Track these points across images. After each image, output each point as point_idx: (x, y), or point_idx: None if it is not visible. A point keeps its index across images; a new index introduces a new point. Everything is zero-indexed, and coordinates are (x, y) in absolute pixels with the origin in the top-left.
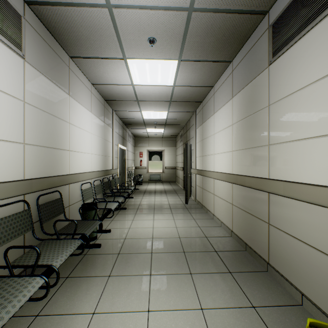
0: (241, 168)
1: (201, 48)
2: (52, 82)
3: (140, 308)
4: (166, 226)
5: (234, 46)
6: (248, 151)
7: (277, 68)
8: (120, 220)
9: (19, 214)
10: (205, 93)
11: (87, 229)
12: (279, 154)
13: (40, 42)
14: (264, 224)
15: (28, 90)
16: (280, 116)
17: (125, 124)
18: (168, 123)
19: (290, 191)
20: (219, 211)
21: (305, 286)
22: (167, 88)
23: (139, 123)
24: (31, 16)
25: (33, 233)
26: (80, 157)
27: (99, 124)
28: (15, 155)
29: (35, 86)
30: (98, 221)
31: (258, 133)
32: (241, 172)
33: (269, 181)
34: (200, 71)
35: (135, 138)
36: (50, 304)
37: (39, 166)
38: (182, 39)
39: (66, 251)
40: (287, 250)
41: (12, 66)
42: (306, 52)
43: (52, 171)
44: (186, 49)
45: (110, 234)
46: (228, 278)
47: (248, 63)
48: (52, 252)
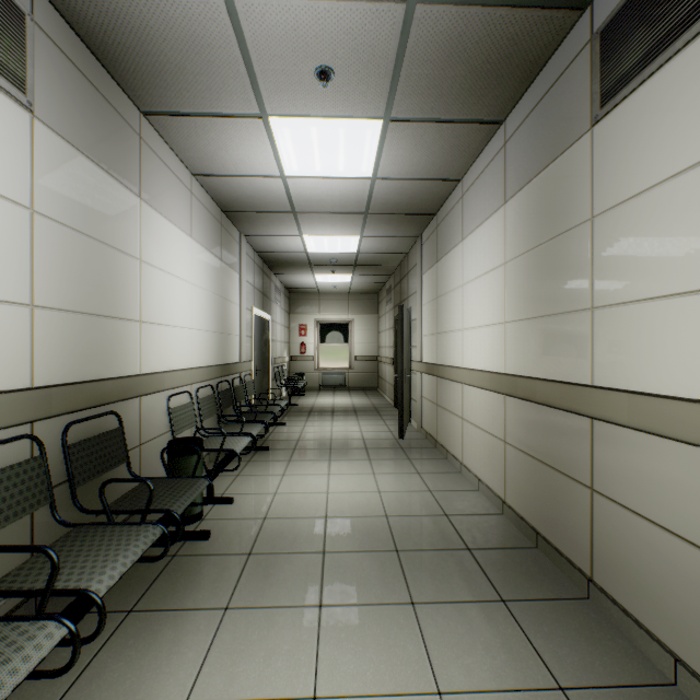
0: (525, 362)
1: (436, 91)
2: (99, 167)
3: (294, 691)
4: (357, 489)
5: (511, 87)
6: (542, 323)
7: (613, 131)
8: (254, 474)
9: (18, 468)
10: (443, 194)
11: (177, 499)
12: (618, 329)
13: (72, 77)
14: (580, 490)
15: (43, 184)
16: (619, 241)
17: (268, 265)
18: (361, 263)
19: (645, 417)
20: (473, 456)
21: (684, 640)
22: (359, 185)
23: (299, 263)
24: (48, 15)
25: (51, 511)
26: (165, 336)
27: (210, 264)
28: (10, 332)
29: (58, 176)
30: (204, 481)
31: (566, 282)
32: (526, 371)
33: (594, 392)
34: (433, 145)
35: (290, 294)
36: (86, 679)
37: (69, 358)
38: (392, 70)
39: (126, 554)
40: (638, 552)
41: (1, 127)
42: (686, 88)
43: (100, 368)
44: (401, 95)
45: (232, 509)
46: (500, 615)
47: (543, 123)
48: (91, 557)
